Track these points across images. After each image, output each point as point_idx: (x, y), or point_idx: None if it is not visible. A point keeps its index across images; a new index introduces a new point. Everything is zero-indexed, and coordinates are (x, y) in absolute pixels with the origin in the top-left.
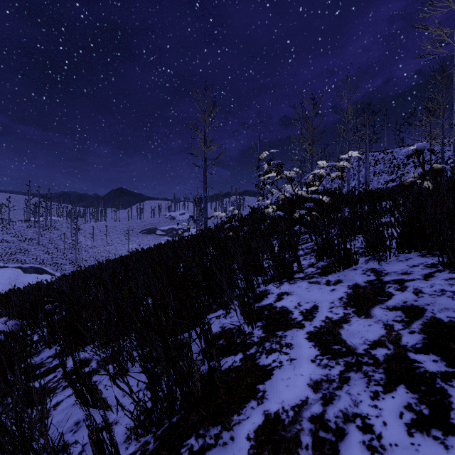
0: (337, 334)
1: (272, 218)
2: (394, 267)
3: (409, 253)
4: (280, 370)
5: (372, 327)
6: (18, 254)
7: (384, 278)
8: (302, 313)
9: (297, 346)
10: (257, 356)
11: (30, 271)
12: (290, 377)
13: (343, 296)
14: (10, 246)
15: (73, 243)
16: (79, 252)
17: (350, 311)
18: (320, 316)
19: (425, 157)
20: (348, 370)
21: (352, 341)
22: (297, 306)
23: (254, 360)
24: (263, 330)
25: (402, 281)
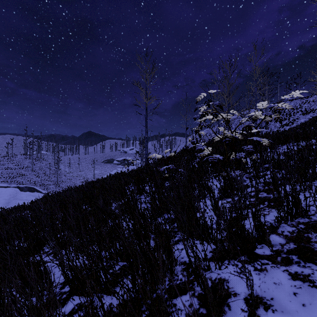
0: None
1: (210, 162)
2: None
3: None
4: None
5: None
6: (18, 177)
7: None
8: None
9: None
10: None
11: (25, 189)
12: None
13: None
14: (12, 172)
15: (56, 170)
16: (60, 176)
17: None
18: None
19: (310, 107)
20: None
21: None
22: None
23: None
24: None
25: None
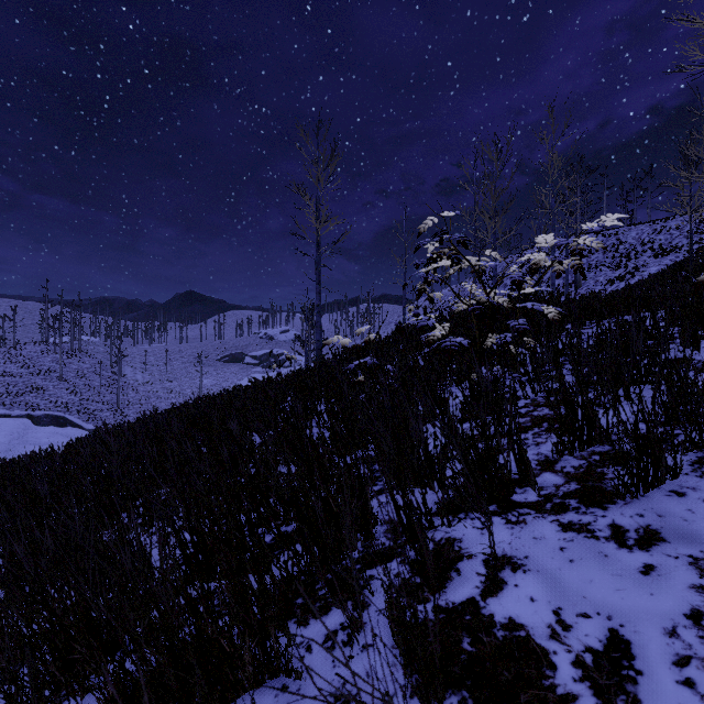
0: None
1: (446, 350)
2: None
3: None
4: None
5: None
6: (28, 394)
7: None
8: (585, 669)
9: None
10: None
11: (45, 421)
12: None
13: (696, 604)
14: (15, 382)
15: (114, 377)
16: (124, 391)
17: None
18: None
19: (671, 241)
20: None
21: None
22: (557, 626)
23: None
24: None
25: None
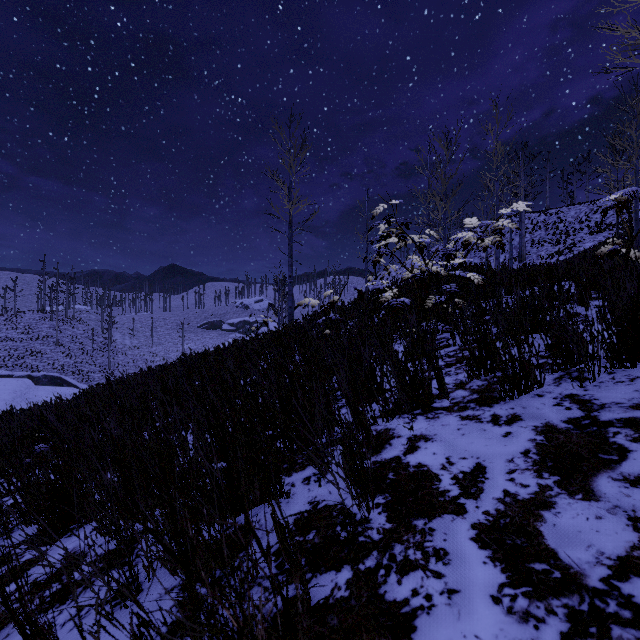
0: (534, 534)
1: (393, 308)
2: (612, 394)
3: (631, 368)
4: (429, 619)
5: (604, 522)
6: (28, 357)
7: (601, 415)
8: (457, 480)
9: (458, 558)
10: (380, 577)
11: (44, 381)
12: (452, 639)
13: (528, 447)
14: (16, 346)
15: (105, 342)
16: (114, 354)
17: (549, 480)
18: (492, 489)
19: (605, 219)
20: (579, 632)
21: (570, 554)
22: (446, 464)
23: (375, 586)
24: (388, 514)
25: (637, 423)
